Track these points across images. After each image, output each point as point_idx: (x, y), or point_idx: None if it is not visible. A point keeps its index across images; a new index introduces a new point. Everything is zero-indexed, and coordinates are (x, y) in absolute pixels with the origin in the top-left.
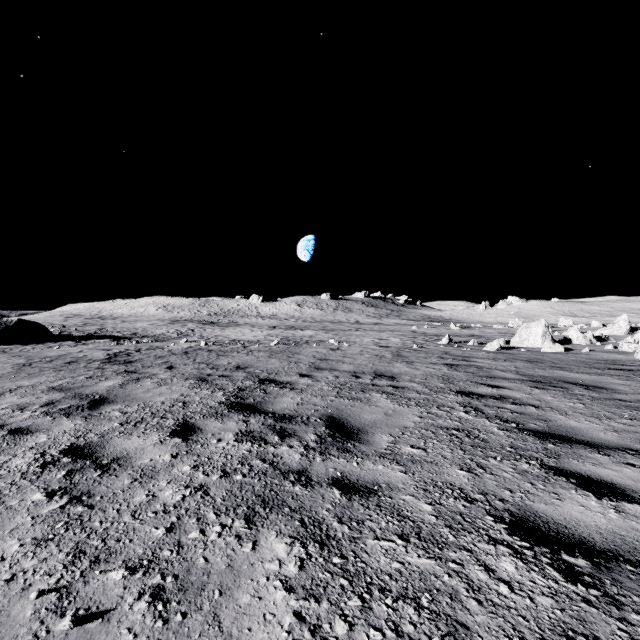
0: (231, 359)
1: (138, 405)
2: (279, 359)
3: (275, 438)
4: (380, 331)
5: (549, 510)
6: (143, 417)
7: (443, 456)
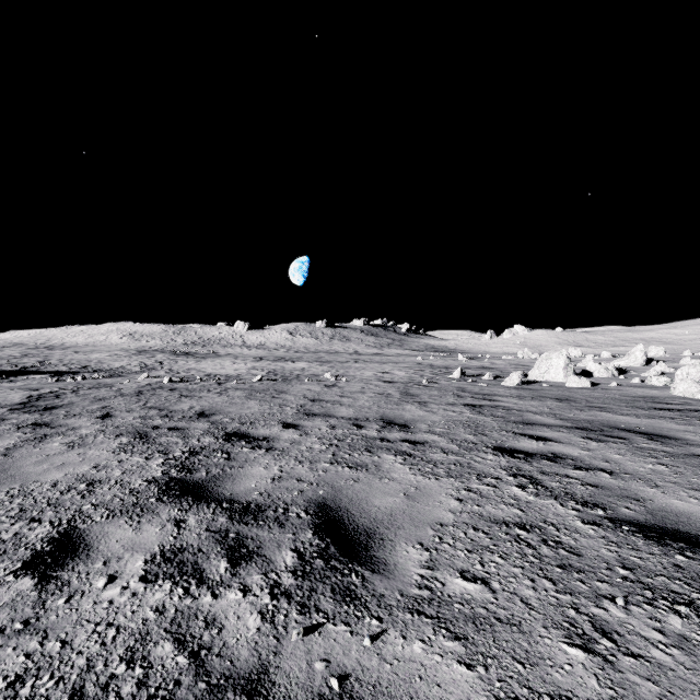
0: (196, 401)
1: (7, 491)
2: (259, 401)
3: (220, 566)
4: (382, 363)
5: None
6: None
7: (524, 601)
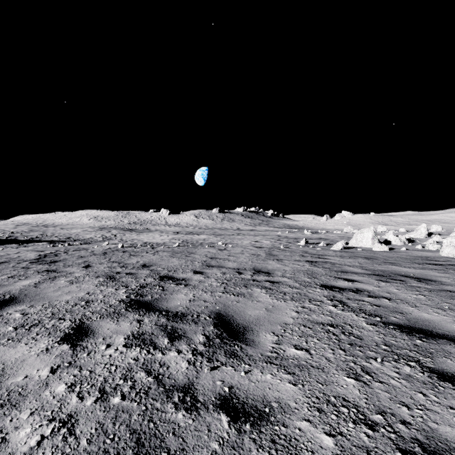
0: (140, 258)
1: (42, 305)
2: (178, 258)
3: (165, 341)
4: (255, 235)
5: None
6: (41, 319)
7: (327, 359)
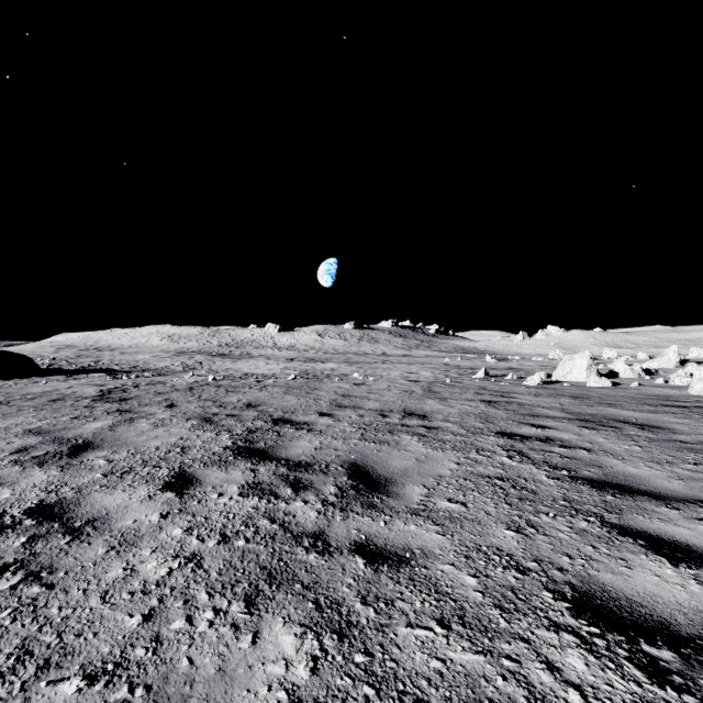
0: (242, 396)
1: (128, 451)
2: (296, 395)
3: (288, 491)
4: (409, 364)
5: (618, 582)
6: (132, 466)
7: (486, 512)
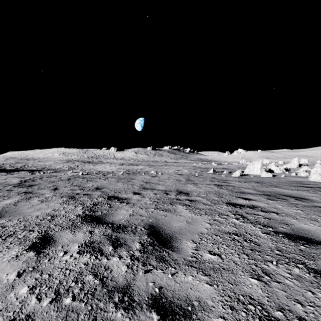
0: (94, 183)
1: (18, 219)
2: (122, 182)
3: (109, 248)
4: (177, 166)
5: None
6: (15, 230)
7: (234, 262)
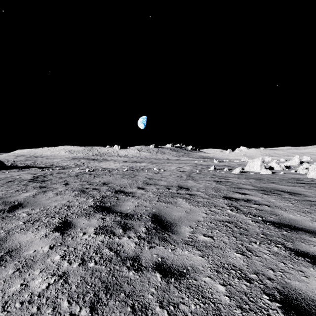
0: (101, 179)
1: (39, 208)
2: (127, 178)
3: (120, 231)
4: (179, 163)
5: (303, 287)
6: (40, 217)
7: (224, 242)
